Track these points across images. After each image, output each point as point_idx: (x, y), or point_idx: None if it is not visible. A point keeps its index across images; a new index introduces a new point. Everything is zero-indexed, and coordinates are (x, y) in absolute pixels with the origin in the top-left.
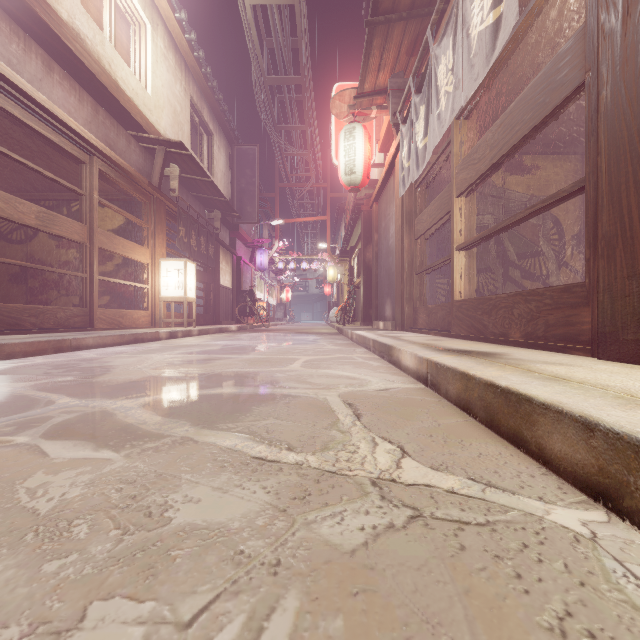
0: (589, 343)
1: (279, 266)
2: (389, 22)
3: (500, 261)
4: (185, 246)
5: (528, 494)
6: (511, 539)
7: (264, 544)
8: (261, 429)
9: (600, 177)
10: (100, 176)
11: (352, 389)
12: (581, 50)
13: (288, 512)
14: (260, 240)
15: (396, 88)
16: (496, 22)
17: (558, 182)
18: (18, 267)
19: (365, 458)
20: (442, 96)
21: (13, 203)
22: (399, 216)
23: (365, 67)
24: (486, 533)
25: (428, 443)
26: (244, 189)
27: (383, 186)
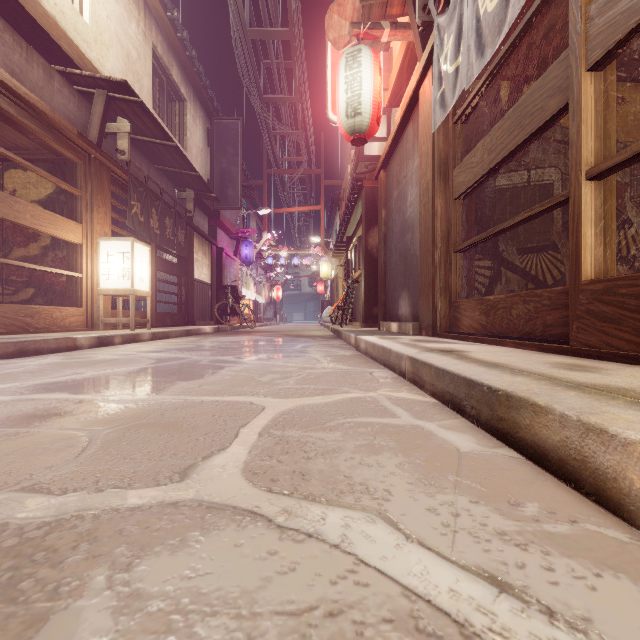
0: None
1: (268, 261)
2: None
3: None
4: (141, 226)
5: None
6: None
7: None
8: None
9: None
10: (2, 118)
11: None
12: None
13: None
14: (245, 230)
15: None
16: None
17: None
18: None
19: None
20: None
21: None
22: (427, 168)
23: None
24: None
25: None
26: (225, 169)
27: (396, 141)
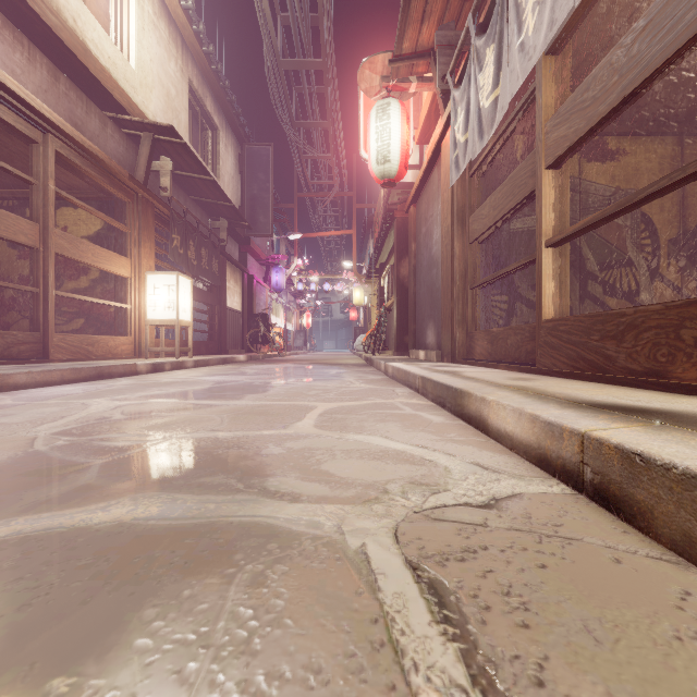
0: None
1: (298, 287)
2: None
3: (577, 272)
4: (181, 258)
5: None
6: None
7: None
8: None
9: None
10: (65, 165)
11: (420, 502)
12: None
13: None
14: (276, 256)
15: (445, 43)
16: None
17: (651, 171)
18: None
19: None
20: (528, 14)
21: None
22: (448, 214)
23: (405, 15)
24: None
25: None
26: (256, 196)
27: (424, 182)
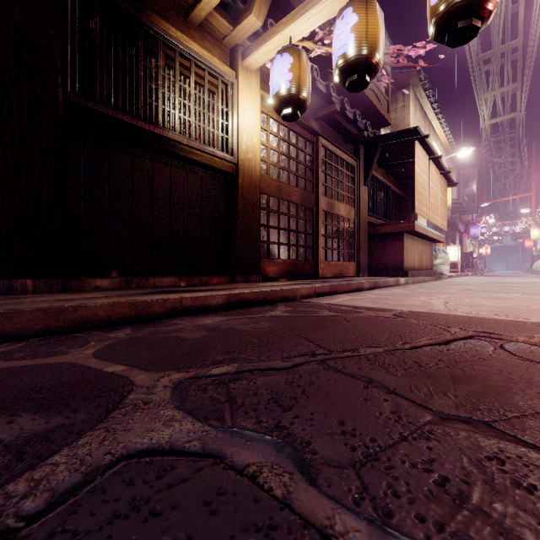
0: None
1: (482, 231)
2: None
3: None
4: (450, 237)
5: None
6: None
7: None
8: None
9: None
10: None
11: None
12: None
13: None
14: (473, 219)
15: None
16: None
17: None
18: None
19: None
20: None
21: None
22: None
23: None
24: None
25: None
26: (467, 194)
27: None
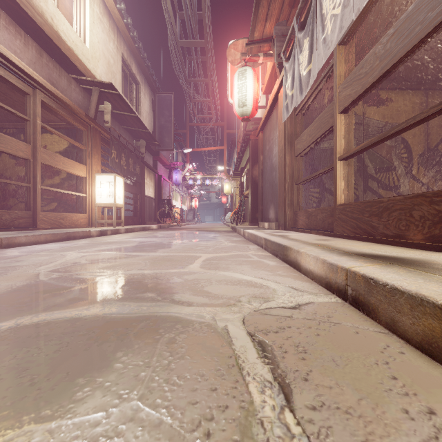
0: None
1: (189, 182)
2: None
3: (362, 174)
4: (116, 165)
5: None
6: None
7: None
8: None
9: None
10: (46, 108)
11: (257, 306)
12: None
13: None
14: (175, 163)
15: (280, 34)
16: None
17: (407, 112)
18: None
19: None
20: (328, 21)
21: None
22: (282, 138)
23: (255, 16)
24: None
25: None
26: (163, 125)
27: (267, 118)
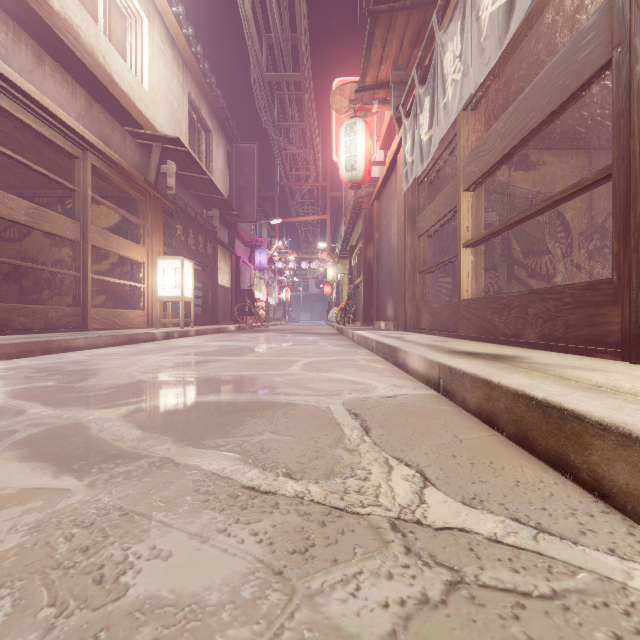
0: (617, 345)
1: (278, 266)
2: (392, 11)
3: (505, 259)
4: (182, 245)
5: (594, 544)
6: (594, 625)
7: (251, 635)
8: (255, 447)
9: (633, 161)
10: (94, 172)
11: (357, 396)
12: (607, 25)
13: (285, 575)
14: (259, 239)
15: (399, 81)
16: (510, 0)
17: (565, 178)
18: (11, 266)
19: (379, 488)
20: (449, 85)
21: (1, 198)
22: (401, 213)
23: (367, 59)
24: (557, 613)
25: (452, 466)
26: (243, 187)
27: (384, 183)
